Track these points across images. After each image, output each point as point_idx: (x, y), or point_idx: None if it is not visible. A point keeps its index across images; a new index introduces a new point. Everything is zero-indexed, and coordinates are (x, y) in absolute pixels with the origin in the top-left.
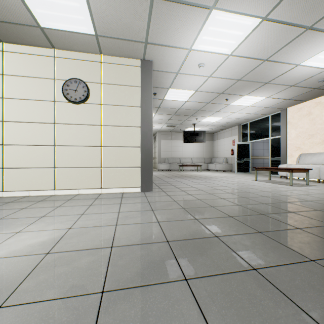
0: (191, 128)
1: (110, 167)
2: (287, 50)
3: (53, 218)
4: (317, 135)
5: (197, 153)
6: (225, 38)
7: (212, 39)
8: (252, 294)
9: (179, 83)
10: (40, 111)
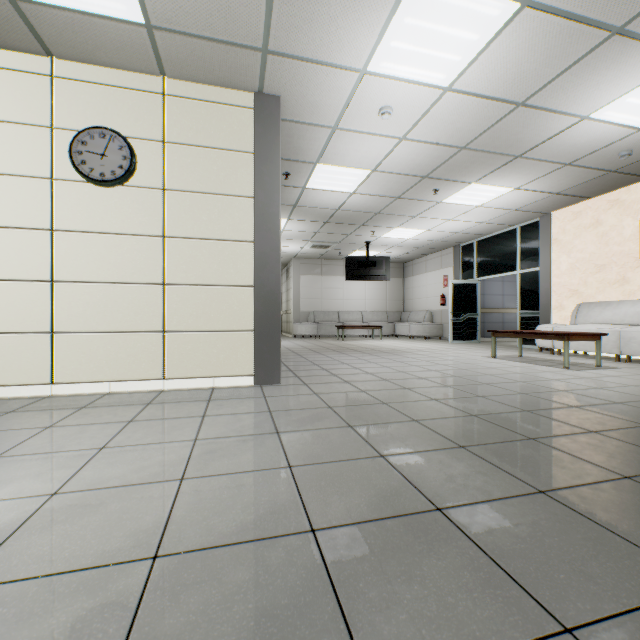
0: (360, 251)
1: (185, 332)
2: (566, 83)
3: (22, 463)
4: (612, 267)
5: (372, 302)
6: (439, 47)
7: (412, 48)
8: None
9: (339, 151)
10: (15, 201)
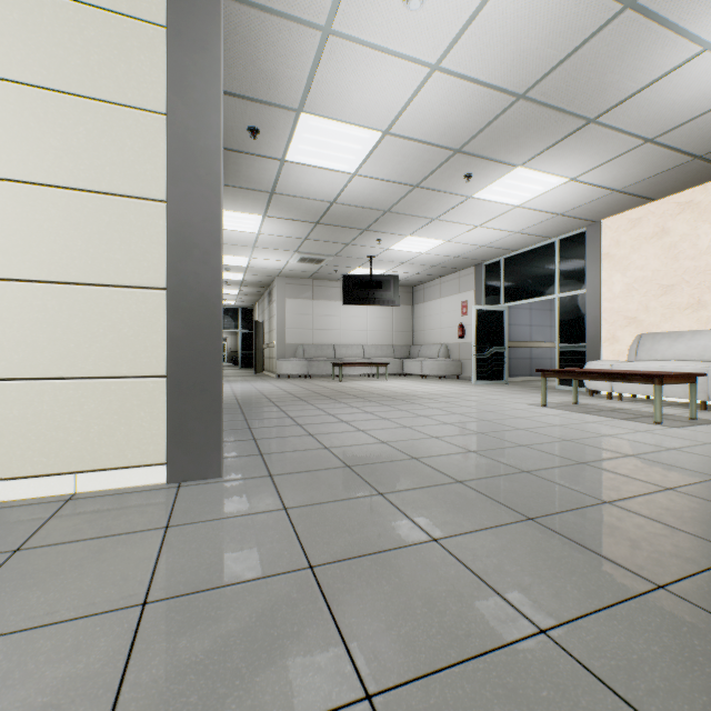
0: (362, 269)
1: (3, 380)
2: None
3: None
4: (684, 288)
5: (376, 334)
6: None
7: None
8: None
9: (335, 87)
10: None
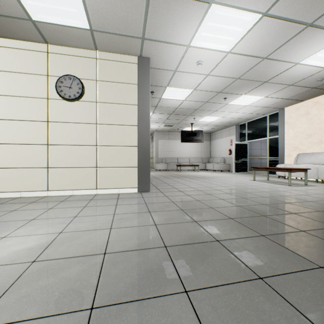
0: (188, 128)
1: (106, 167)
2: (286, 48)
3: (44, 222)
4: (315, 135)
5: (194, 153)
6: (224, 34)
7: (211, 35)
8: (261, 309)
9: (177, 81)
10: (32, 109)
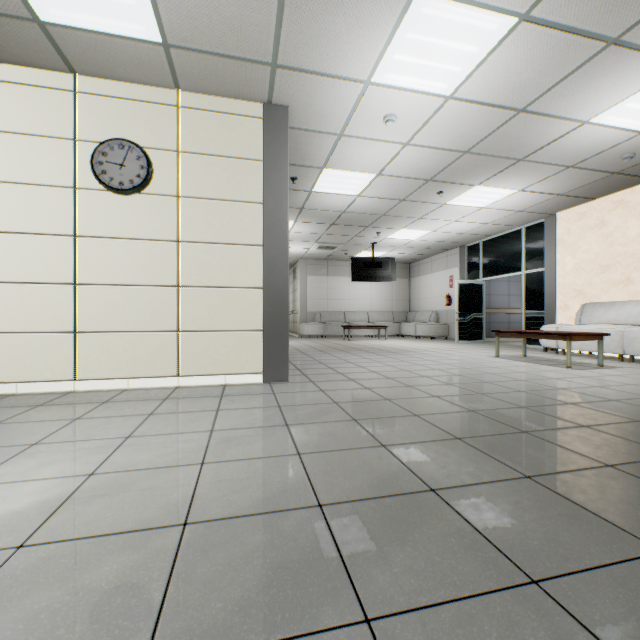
0: (366, 252)
1: (198, 331)
2: (565, 90)
3: (58, 449)
4: (617, 267)
5: (378, 303)
6: (440, 59)
7: (415, 60)
8: None
9: (345, 157)
10: (41, 209)
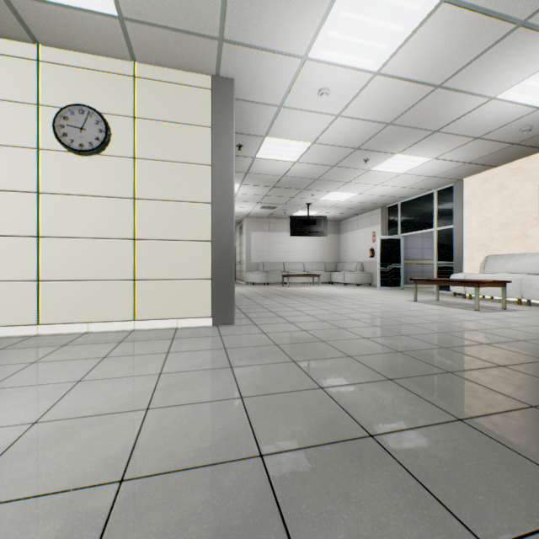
0: (302, 211)
1: (152, 280)
2: (477, 69)
3: (8, 395)
4: (515, 225)
5: (312, 255)
6: (369, 37)
7: (347, 38)
8: None
9: (284, 126)
10: (6, 168)
